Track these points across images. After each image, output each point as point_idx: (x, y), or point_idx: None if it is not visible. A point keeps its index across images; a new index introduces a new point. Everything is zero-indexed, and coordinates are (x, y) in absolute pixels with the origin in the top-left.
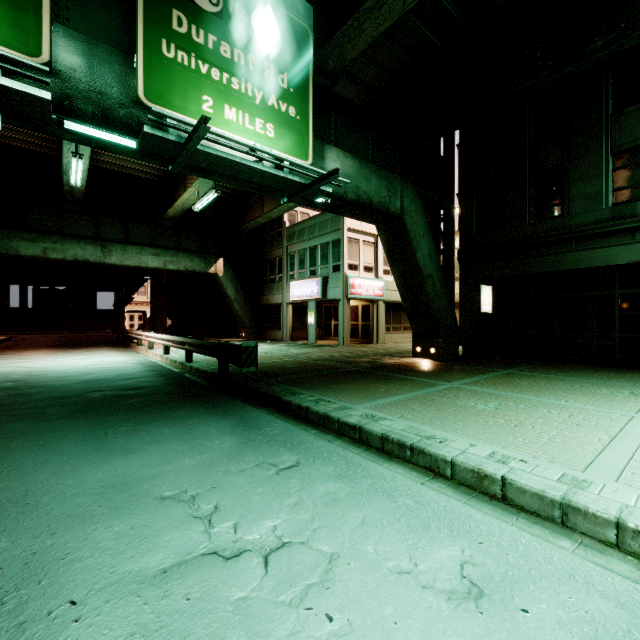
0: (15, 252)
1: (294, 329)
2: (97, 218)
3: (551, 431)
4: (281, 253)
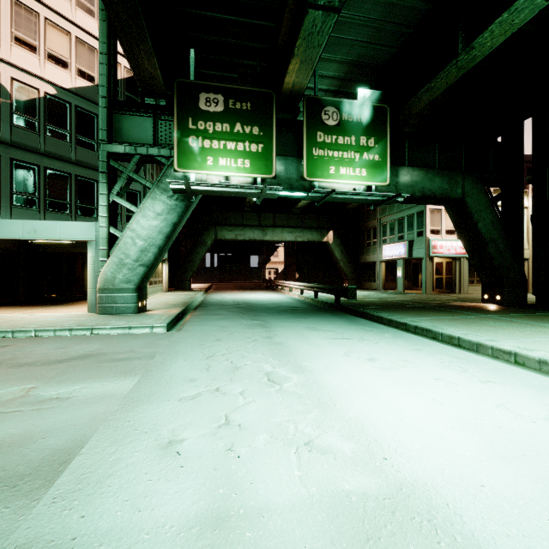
0: (224, 238)
1: (386, 281)
2: (259, 213)
3: (517, 332)
4: (375, 223)
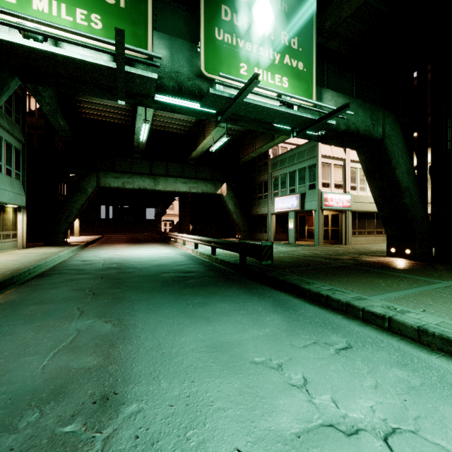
0: (108, 185)
1: (276, 232)
2: (151, 161)
3: None
4: (266, 177)
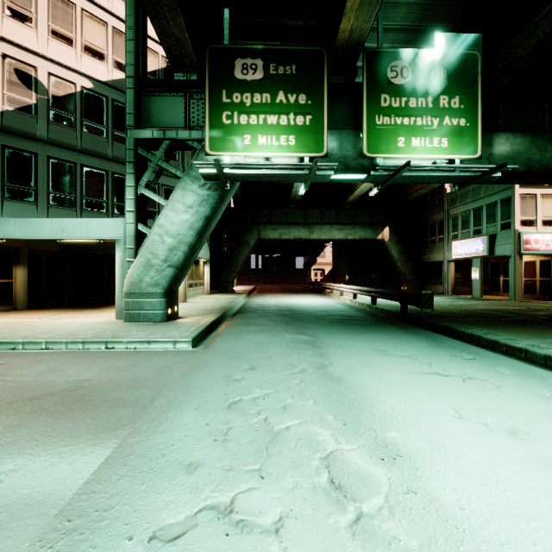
0: (267, 237)
1: (456, 284)
2: (305, 210)
3: None
4: (442, 216)
